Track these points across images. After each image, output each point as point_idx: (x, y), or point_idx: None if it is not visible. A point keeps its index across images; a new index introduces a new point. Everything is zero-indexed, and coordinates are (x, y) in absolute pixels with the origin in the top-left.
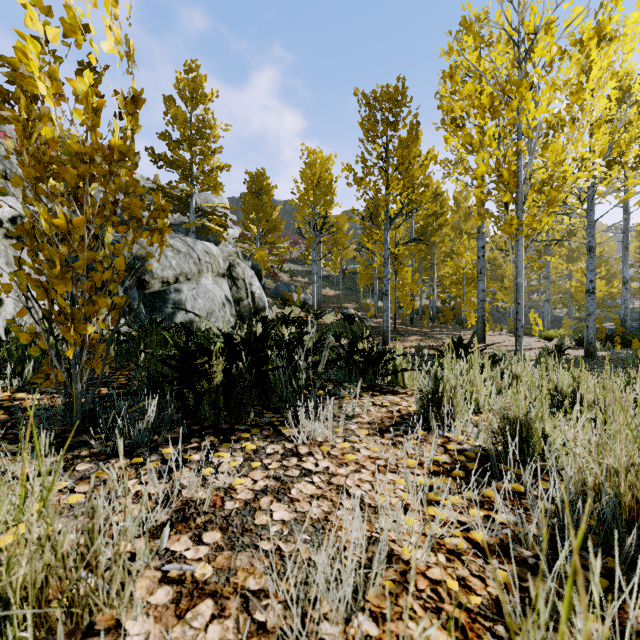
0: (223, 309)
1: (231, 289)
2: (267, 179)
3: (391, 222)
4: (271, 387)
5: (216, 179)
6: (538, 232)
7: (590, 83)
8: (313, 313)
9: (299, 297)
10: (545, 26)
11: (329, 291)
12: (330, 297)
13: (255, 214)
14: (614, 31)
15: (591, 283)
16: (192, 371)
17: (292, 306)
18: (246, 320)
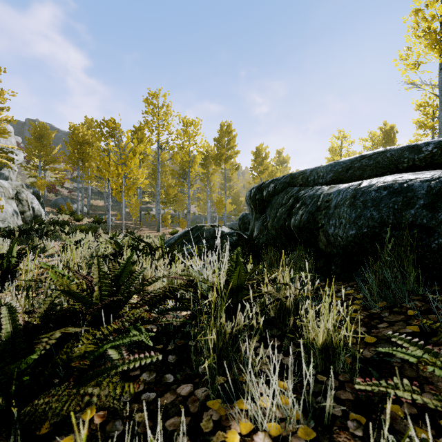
0: (13, 217)
1: (18, 206)
2: (48, 130)
3: (109, 180)
4: (32, 239)
5: (4, 130)
6: (209, 180)
7: (132, 166)
8: (75, 218)
9: (70, 208)
10: (121, 151)
11: (100, 203)
12: (100, 207)
13: (38, 152)
14: (191, 122)
15: (189, 209)
16: (10, 234)
17: (63, 214)
18: (28, 222)
